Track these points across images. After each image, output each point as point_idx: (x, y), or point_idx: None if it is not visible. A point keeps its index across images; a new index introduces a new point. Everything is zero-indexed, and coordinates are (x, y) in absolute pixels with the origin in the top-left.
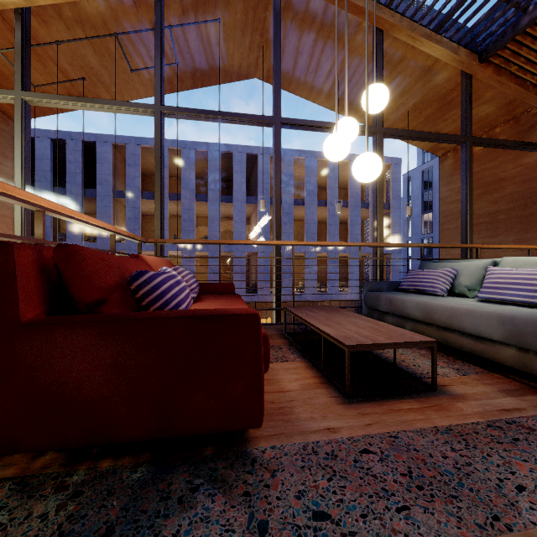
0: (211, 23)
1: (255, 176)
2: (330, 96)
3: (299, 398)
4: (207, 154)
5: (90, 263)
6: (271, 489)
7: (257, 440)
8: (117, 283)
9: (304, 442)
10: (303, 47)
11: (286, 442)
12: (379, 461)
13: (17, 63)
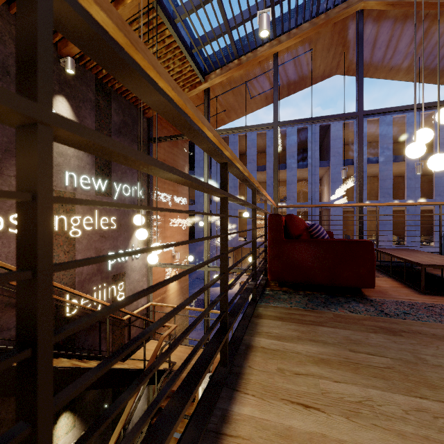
0: (305, 53)
1: (327, 143)
2: (409, 71)
3: (390, 289)
4: (285, 132)
5: (296, 221)
6: (382, 306)
7: (370, 296)
8: (304, 228)
9: (396, 300)
10: (381, 43)
11: (386, 299)
12: (439, 309)
13: (205, 117)
